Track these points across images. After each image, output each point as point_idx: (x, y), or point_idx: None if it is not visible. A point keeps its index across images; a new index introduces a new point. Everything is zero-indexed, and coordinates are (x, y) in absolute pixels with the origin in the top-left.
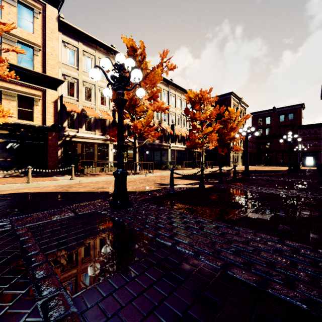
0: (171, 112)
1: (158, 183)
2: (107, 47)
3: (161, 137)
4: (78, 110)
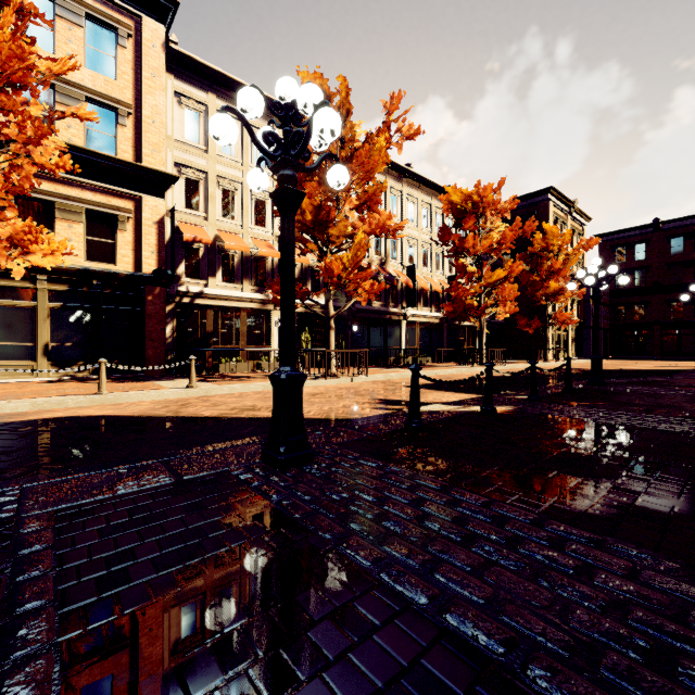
0: (408, 239)
1: (379, 399)
2: (269, 100)
3: (386, 295)
4: (206, 238)
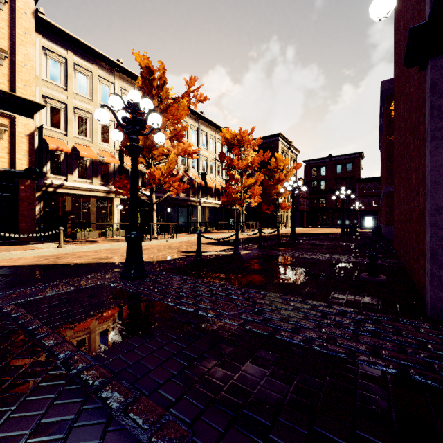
0: (201, 157)
1: (183, 250)
2: (111, 62)
3: (188, 189)
4: (67, 149)
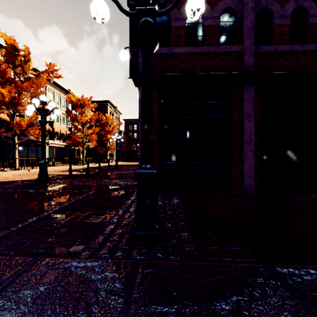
0: None
1: (50, 174)
2: None
3: None
4: None
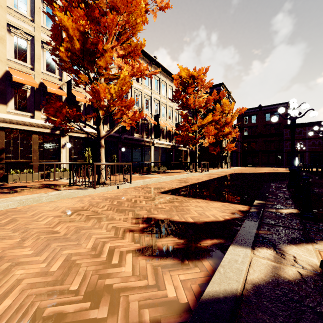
0: (154, 100)
1: (143, 218)
2: None
3: (142, 130)
4: None
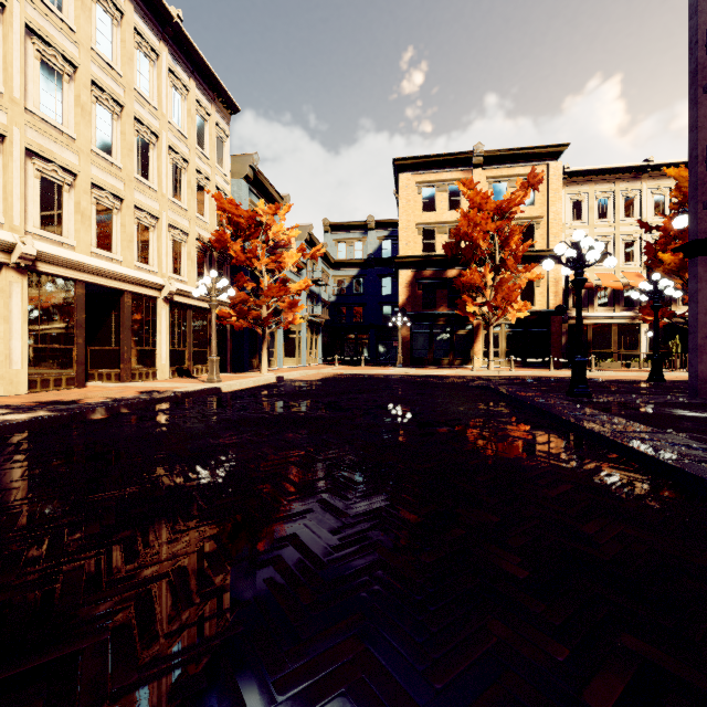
0: None
1: None
2: (637, 167)
3: None
4: (588, 282)
